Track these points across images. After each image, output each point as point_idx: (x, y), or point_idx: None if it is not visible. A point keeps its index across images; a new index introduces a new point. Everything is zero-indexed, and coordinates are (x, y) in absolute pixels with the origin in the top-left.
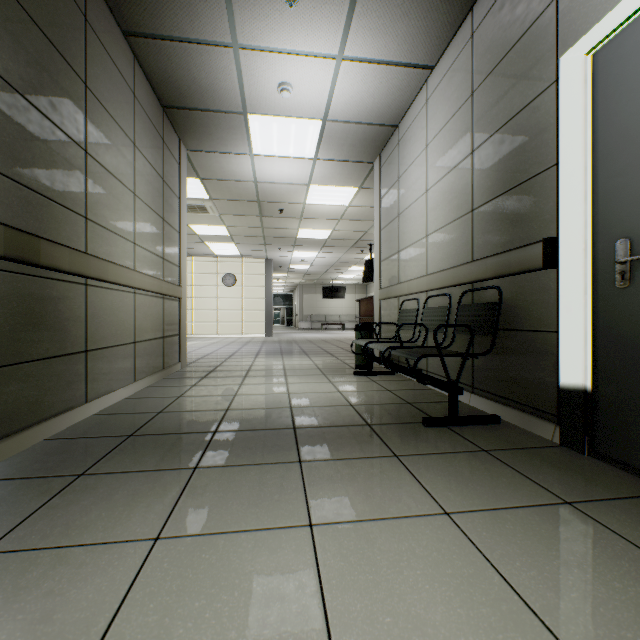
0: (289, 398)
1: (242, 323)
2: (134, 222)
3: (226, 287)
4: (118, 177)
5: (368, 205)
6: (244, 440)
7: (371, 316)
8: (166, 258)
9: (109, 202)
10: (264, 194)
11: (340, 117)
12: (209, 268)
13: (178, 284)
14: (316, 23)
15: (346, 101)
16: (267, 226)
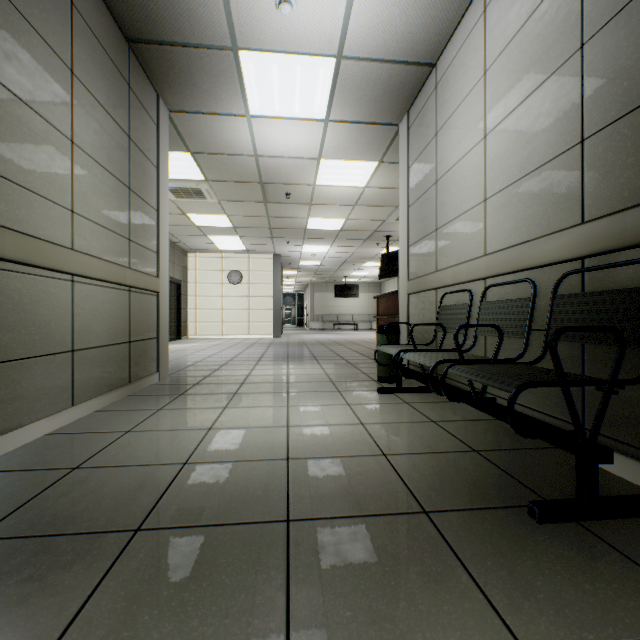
0: (287, 437)
1: (248, 323)
2: (71, 181)
3: (231, 285)
4: (35, 108)
5: (388, 186)
6: (181, 564)
7: (393, 315)
8: (134, 240)
9: (13, 140)
10: (267, 173)
11: (359, 51)
12: (213, 264)
13: (155, 275)
14: None
15: (368, 22)
16: (273, 215)
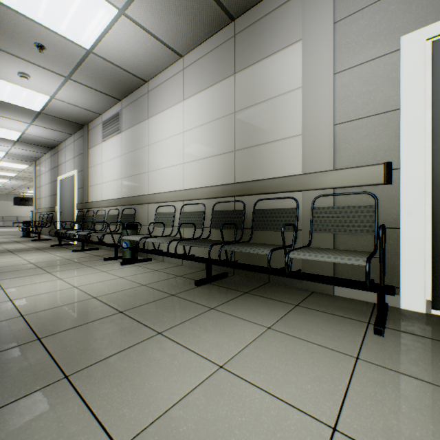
0: None
1: None
2: None
3: None
4: None
5: None
6: None
7: None
8: None
9: None
10: None
11: (15, 153)
12: None
13: None
14: (3, 143)
15: (16, 152)
16: None
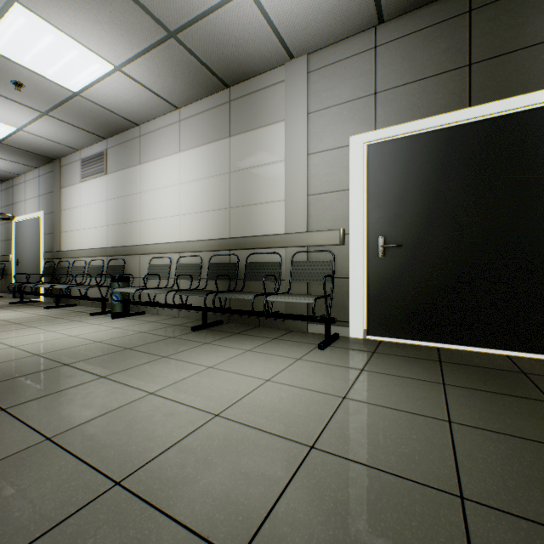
0: None
1: None
2: None
3: None
4: None
5: None
6: None
7: None
8: None
9: None
10: None
11: None
12: None
13: None
14: None
15: None
16: None
